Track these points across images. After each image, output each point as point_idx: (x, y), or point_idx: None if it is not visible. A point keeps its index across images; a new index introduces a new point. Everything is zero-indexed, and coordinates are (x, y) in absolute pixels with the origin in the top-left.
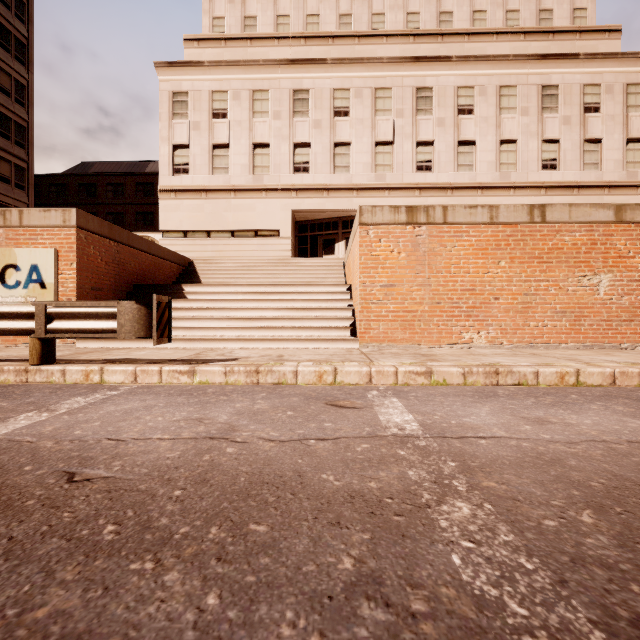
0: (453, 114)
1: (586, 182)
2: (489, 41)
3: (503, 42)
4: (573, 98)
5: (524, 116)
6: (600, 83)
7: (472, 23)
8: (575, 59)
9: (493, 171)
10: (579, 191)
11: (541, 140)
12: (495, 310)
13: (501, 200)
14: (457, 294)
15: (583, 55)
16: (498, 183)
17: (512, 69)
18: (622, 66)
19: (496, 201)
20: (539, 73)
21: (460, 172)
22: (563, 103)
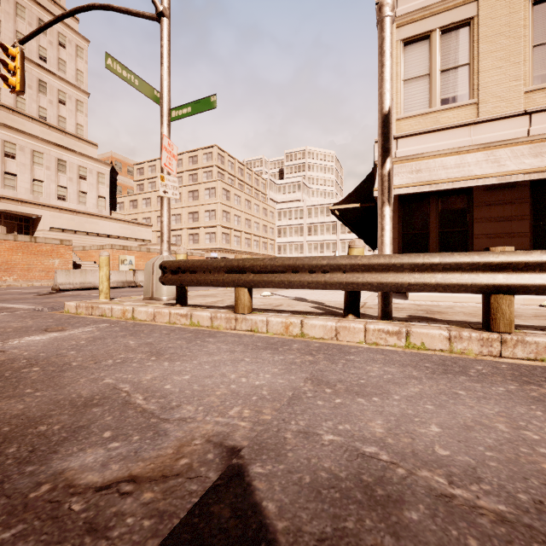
0: (1, 155)
1: (80, 210)
2: (27, 120)
3: (36, 124)
4: (74, 170)
5: (48, 170)
6: (87, 167)
7: (16, 102)
8: (75, 153)
9: (29, 194)
10: (77, 214)
11: (58, 185)
12: (17, 270)
13: (34, 210)
14: (0, 264)
15: (79, 152)
16: (32, 201)
17: (41, 144)
18: (96, 164)
19: (31, 210)
20: (57, 152)
21: (7, 189)
22: (69, 171)
